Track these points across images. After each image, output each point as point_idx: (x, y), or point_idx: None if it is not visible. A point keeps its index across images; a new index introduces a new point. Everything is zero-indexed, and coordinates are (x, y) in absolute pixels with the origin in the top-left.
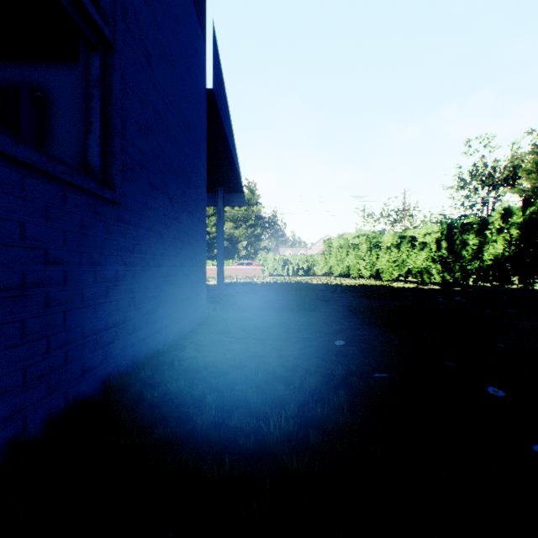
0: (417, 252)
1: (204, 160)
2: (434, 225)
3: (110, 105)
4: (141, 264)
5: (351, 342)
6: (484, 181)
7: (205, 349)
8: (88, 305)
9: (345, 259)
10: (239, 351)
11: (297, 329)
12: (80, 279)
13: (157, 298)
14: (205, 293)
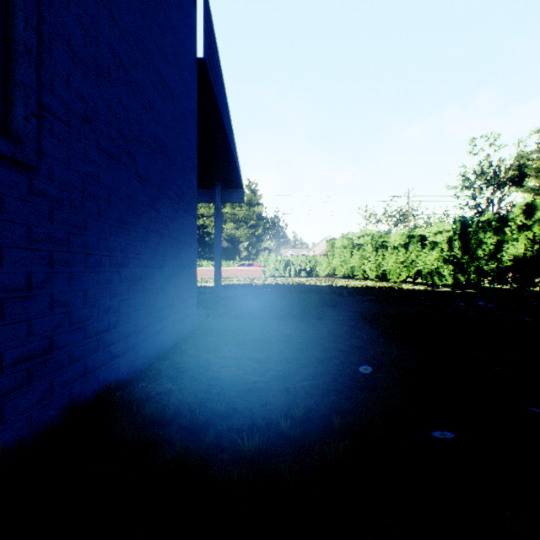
0: (427, 252)
1: (193, 141)
2: (445, 224)
3: (14, 6)
4: (85, 263)
5: (377, 365)
6: (489, 181)
7: (185, 377)
8: None
9: (349, 259)
10: (229, 381)
11: (304, 345)
12: None
13: (117, 309)
14: (195, 299)
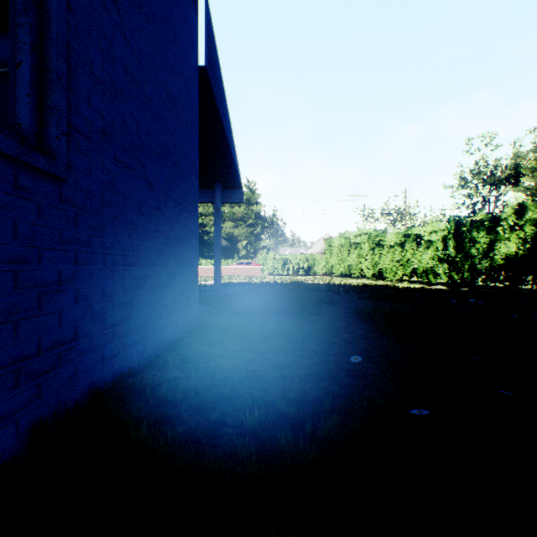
0: (422, 251)
1: (196, 146)
2: (440, 223)
3: (48, 41)
4: (103, 262)
5: (368, 356)
6: (486, 180)
7: (190, 366)
8: (1, 322)
9: (346, 258)
10: (231, 370)
11: (301, 339)
12: None
13: (129, 304)
14: (197, 296)
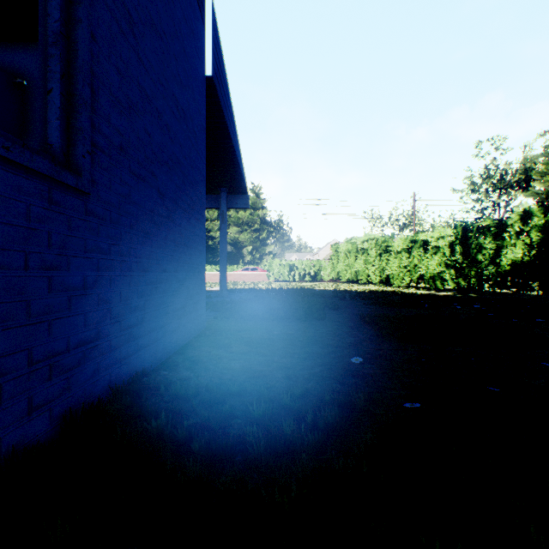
0: (429, 257)
1: (203, 155)
2: (447, 229)
3: (75, 69)
4: (120, 268)
5: (369, 358)
6: (496, 185)
7: (200, 367)
8: (39, 321)
9: (353, 264)
10: (239, 370)
11: (305, 342)
12: (24, 287)
13: (143, 308)
14: (204, 301)
